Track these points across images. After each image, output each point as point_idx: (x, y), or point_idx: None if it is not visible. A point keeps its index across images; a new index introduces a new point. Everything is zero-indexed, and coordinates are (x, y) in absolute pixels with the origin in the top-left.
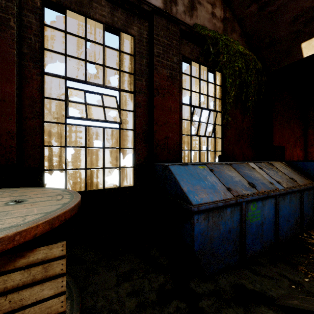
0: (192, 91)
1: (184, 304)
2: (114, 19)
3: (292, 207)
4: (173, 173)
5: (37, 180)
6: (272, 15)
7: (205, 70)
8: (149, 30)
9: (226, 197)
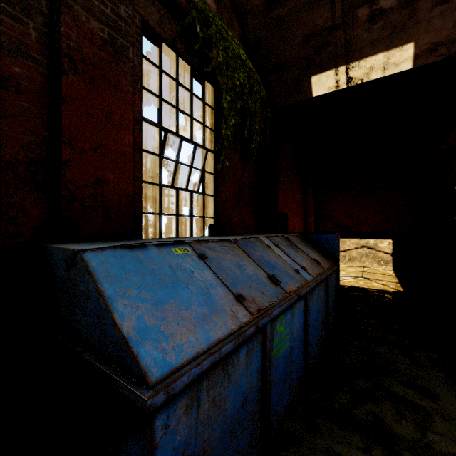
0: (163, 99)
1: None
2: None
3: (319, 305)
4: (96, 275)
5: None
6: (281, 22)
7: (187, 73)
8: None
9: (238, 323)
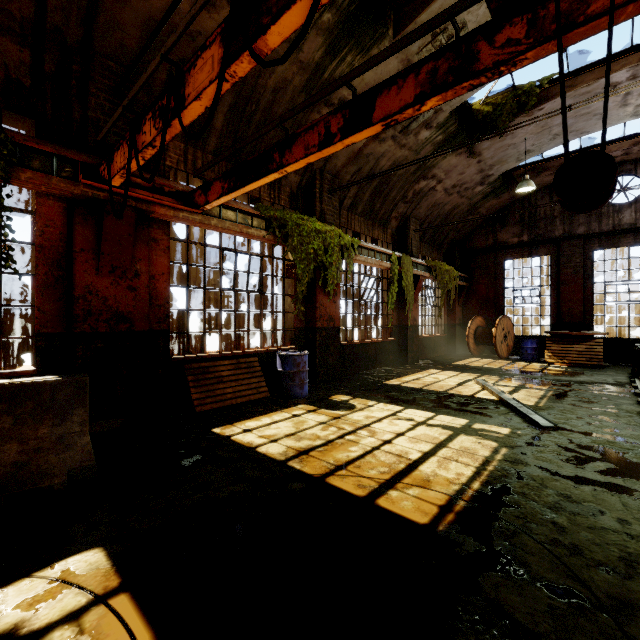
0: None
1: None
2: (636, 241)
3: None
4: None
5: (590, 330)
6: None
7: None
8: None
9: None
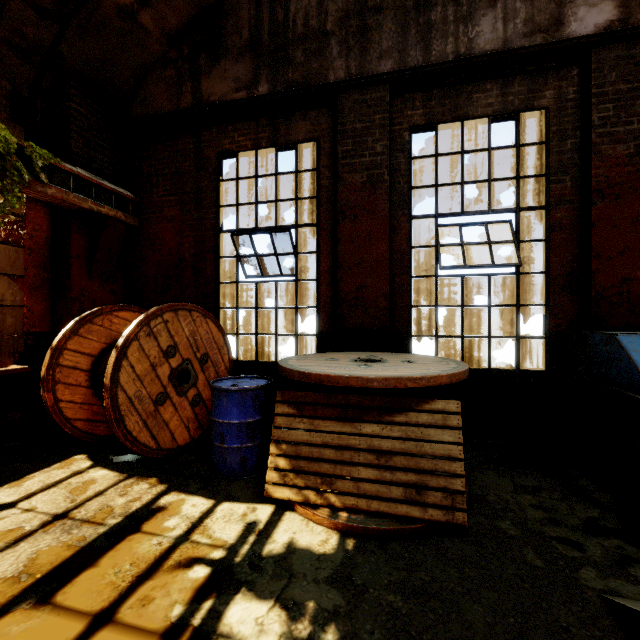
0: None
1: (634, 550)
2: (506, 100)
3: None
4: (626, 348)
5: (405, 347)
6: None
7: None
8: (581, 81)
9: None
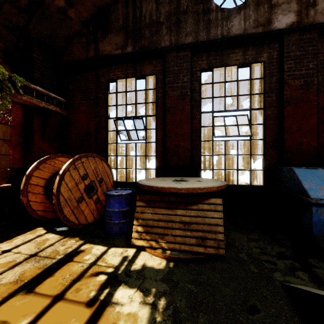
0: None
1: (298, 264)
2: (245, 58)
3: None
4: (297, 174)
5: (198, 175)
6: None
7: None
8: (280, 50)
9: None
